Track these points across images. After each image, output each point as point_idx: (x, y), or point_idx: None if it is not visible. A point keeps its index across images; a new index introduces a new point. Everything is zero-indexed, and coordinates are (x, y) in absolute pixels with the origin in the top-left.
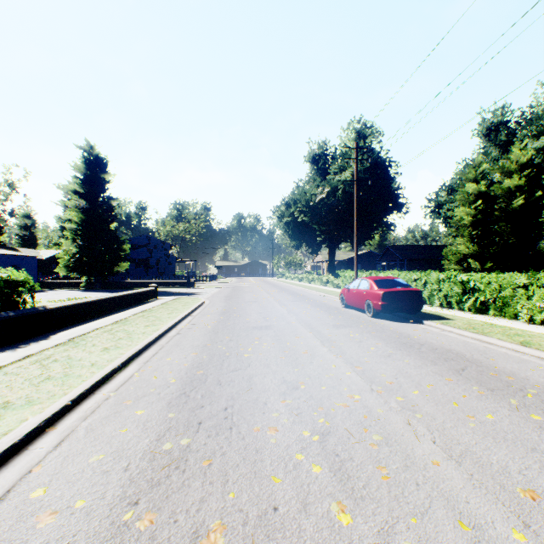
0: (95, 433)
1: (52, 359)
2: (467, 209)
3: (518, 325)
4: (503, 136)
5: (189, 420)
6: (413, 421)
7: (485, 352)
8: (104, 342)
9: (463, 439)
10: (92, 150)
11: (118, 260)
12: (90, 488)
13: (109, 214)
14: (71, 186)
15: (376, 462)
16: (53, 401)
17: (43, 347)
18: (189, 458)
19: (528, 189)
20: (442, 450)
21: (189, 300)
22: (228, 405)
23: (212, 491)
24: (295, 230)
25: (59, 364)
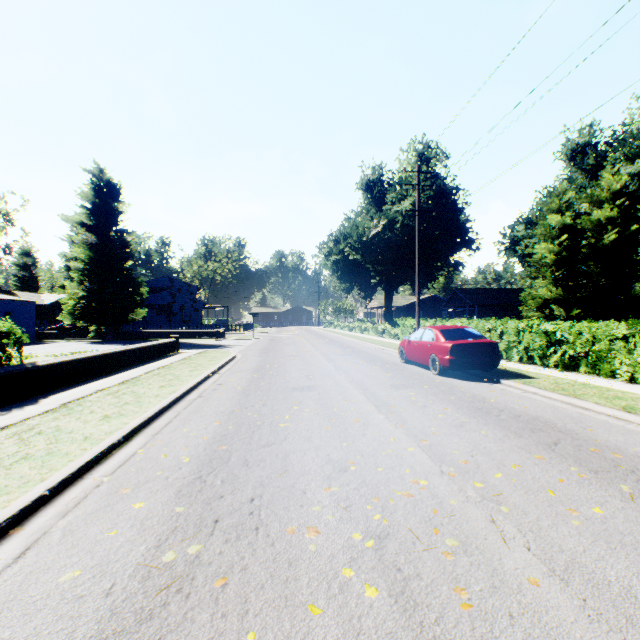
0: (74, 536)
1: (35, 430)
2: (550, 245)
3: (617, 386)
4: (591, 159)
5: (202, 516)
6: (498, 517)
7: (581, 420)
8: (105, 409)
9: (567, 543)
10: (102, 174)
11: (134, 306)
12: (53, 624)
13: (123, 251)
14: (77, 217)
15: (452, 581)
16: (25, 491)
17: (28, 414)
18: (197, 575)
19: (621, 221)
20: (540, 561)
21: (217, 354)
22: (255, 494)
23: (225, 629)
24: (345, 271)
25: (42, 437)
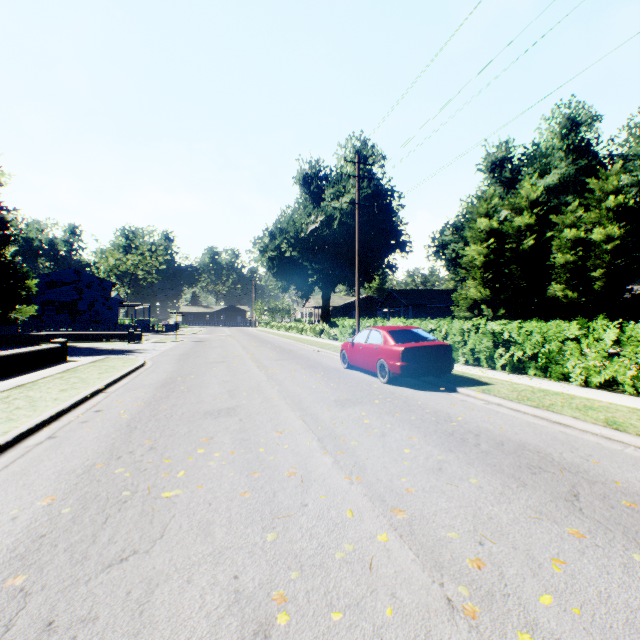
0: None
1: None
2: (480, 248)
3: (575, 391)
4: (508, 173)
5: None
6: None
7: (573, 444)
8: None
9: None
10: None
11: (15, 302)
12: None
13: (0, 233)
14: None
15: None
16: None
17: None
18: None
19: (538, 228)
20: None
21: (117, 362)
22: None
23: None
24: (282, 268)
25: None
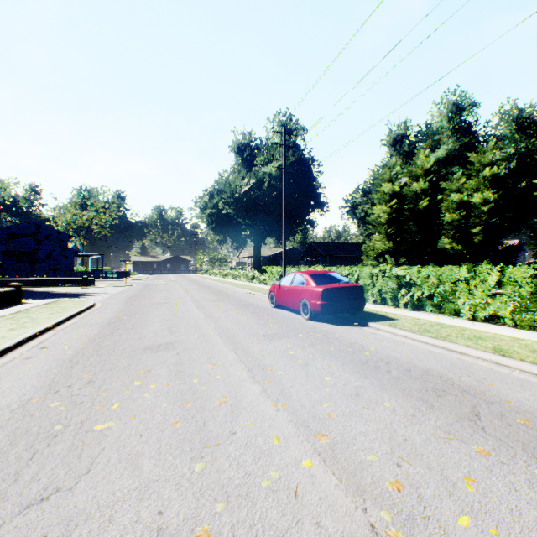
0: None
1: None
2: (384, 207)
3: (465, 324)
4: (406, 147)
5: None
6: None
7: (469, 369)
8: None
9: None
10: None
11: None
12: None
13: None
14: None
15: None
16: None
17: None
18: None
19: (431, 192)
20: None
21: (69, 304)
22: None
23: None
24: (219, 223)
25: None
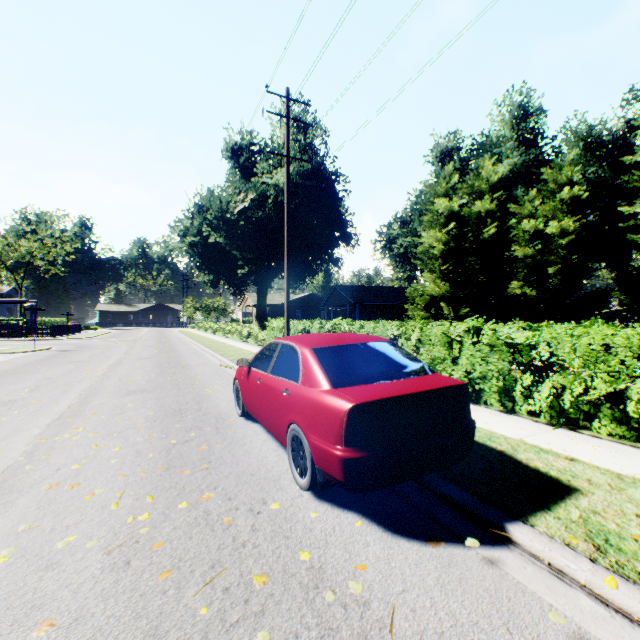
0: None
1: None
2: (439, 233)
3: None
4: (458, 163)
5: None
6: None
7: None
8: None
9: None
10: None
11: None
12: None
13: None
14: None
15: None
16: None
17: None
18: None
19: (500, 215)
20: None
21: None
22: None
23: None
24: (206, 257)
25: None
